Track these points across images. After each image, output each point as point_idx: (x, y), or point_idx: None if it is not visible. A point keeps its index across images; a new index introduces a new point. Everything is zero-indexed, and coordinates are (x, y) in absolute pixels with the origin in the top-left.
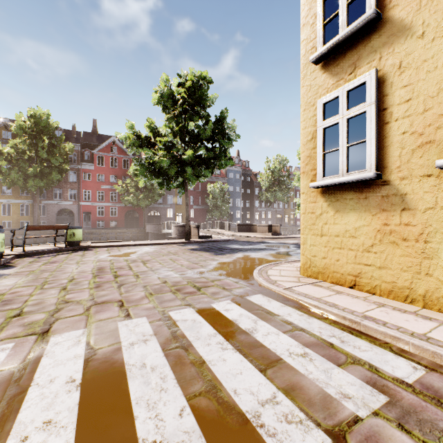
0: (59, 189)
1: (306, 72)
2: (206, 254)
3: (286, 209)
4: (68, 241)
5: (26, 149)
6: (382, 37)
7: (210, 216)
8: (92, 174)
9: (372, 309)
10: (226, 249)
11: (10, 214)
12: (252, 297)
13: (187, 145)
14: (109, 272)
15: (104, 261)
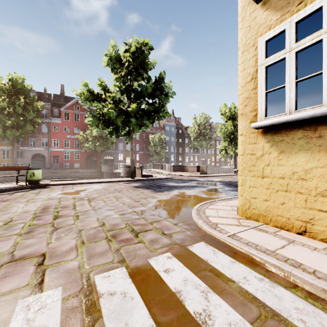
0: (33, 138)
1: (245, 14)
2: (147, 191)
3: (209, 154)
4: (29, 180)
5: (6, 106)
6: None
7: (152, 159)
8: (60, 127)
9: None
10: (164, 186)
11: None
12: (194, 248)
13: (133, 101)
14: (51, 212)
15: (53, 200)
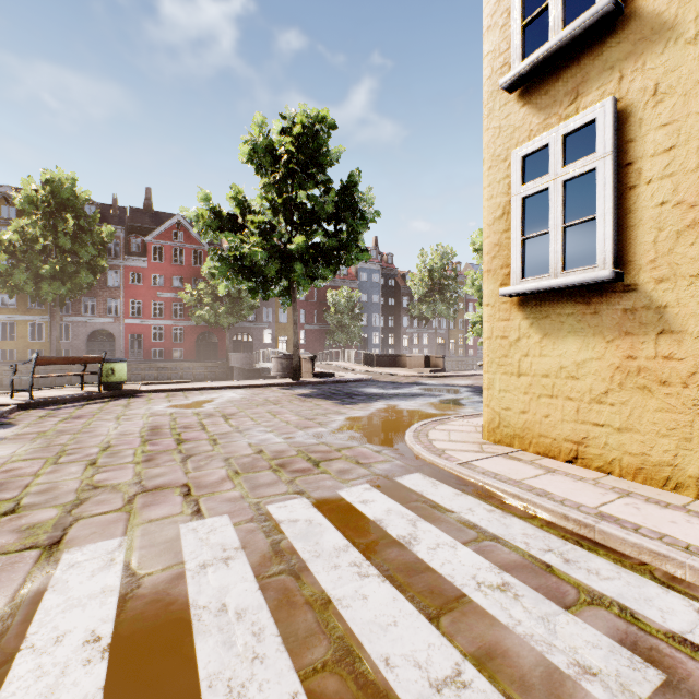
0: (91, 298)
1: (492, 105)
2: (327, 403)
3: (452, 330)
4: (104, 382)
5: (39, 235)
6: (624, 43)
7: (332, 341)
8: (144, 275)
9: (610, 500)
10: (359, 395)
11: (14, 339)
12: (405, 479)
13: (296, 227)
14: (168, 434)
15: (162, 416)
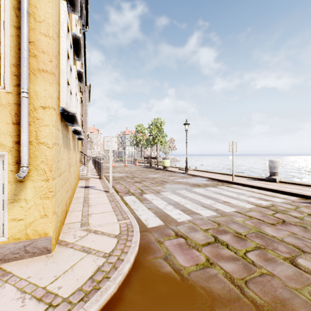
0: None
1: None
2: None
3: None
4: None
5: None
6: None
7: None
8: None
9: (99, 204)
10: None
11: None
12: (159, 223)
13: None
14: None
15: None
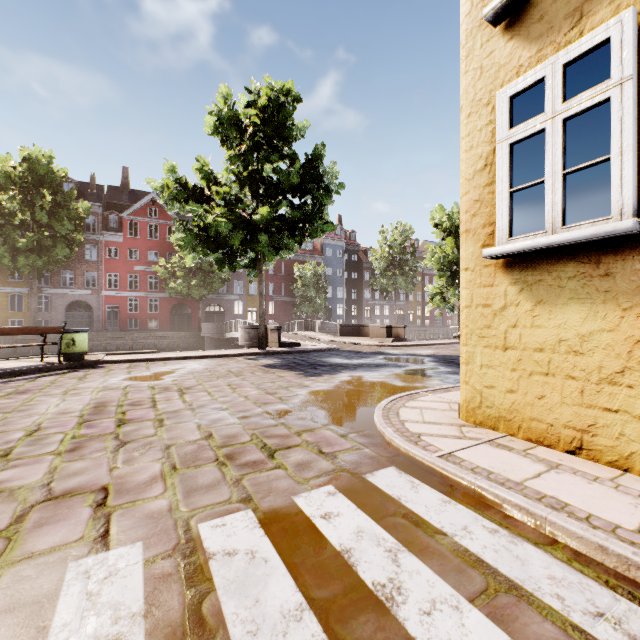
0: (69, 271)
1: (472, 44)
2: (290, 375)
3: (411, 302)
4: (64, 352)
5: (17, 210)
6: None
7: (299, 312)
8: (120, 249)
9: None
10: (323, 365)
11: None
12: (377, 477)
13: (262, 200)
14: (111, 413)
15: (113, 390)
